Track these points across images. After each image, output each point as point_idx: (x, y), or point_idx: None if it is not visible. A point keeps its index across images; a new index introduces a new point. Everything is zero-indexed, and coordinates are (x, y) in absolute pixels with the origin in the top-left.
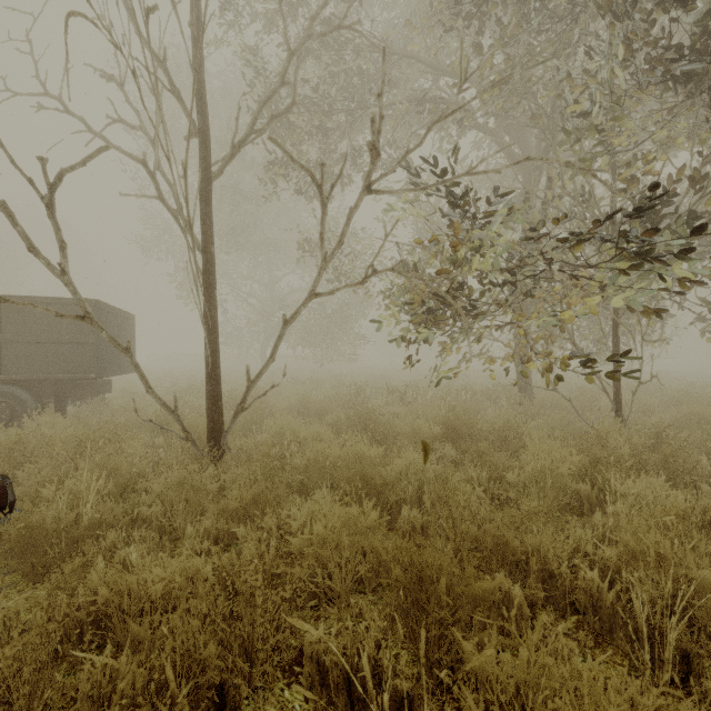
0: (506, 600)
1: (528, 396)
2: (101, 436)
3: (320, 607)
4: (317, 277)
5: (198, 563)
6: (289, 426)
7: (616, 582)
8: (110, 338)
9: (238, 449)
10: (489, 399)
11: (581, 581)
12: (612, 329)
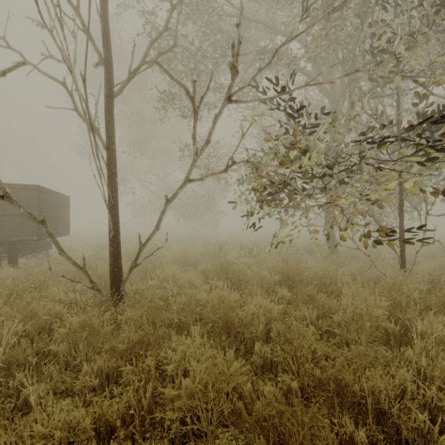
0: (350, 441)
1: (333, 250)
2: (33, 284)
3: (189, 443)
4: (190, 167)
5: (79, 416)
6: (172, 274)
7: (437, 418)
8: (27, 213)
9: (134, 292)
10: (307, 252)
11: (413, 422)
12: (398, 206)
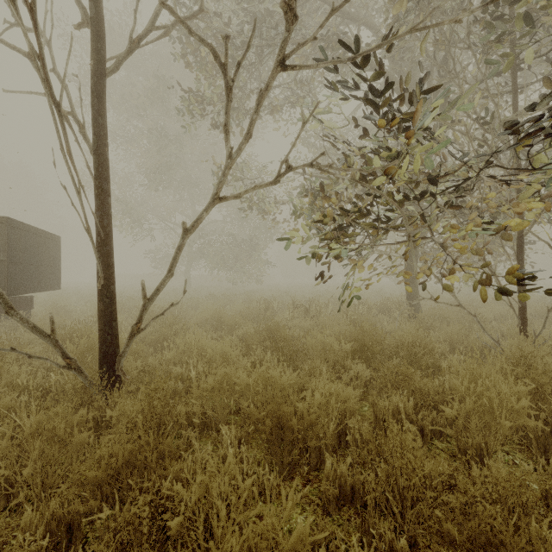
0: None
1: (416, 309)
2: None
3: None
4: (221, 177)
5: None
6: (197, 343)
7: None
8: None
9: (141, 370)
10: (381, 312)
11: None
12: (517, 246)
